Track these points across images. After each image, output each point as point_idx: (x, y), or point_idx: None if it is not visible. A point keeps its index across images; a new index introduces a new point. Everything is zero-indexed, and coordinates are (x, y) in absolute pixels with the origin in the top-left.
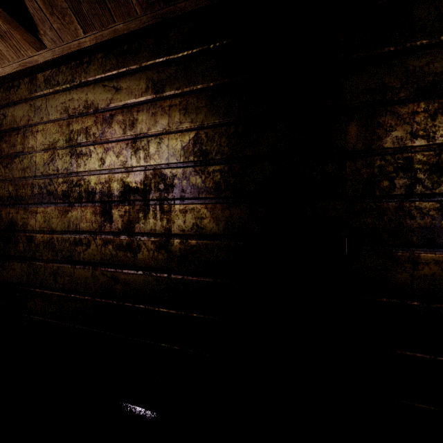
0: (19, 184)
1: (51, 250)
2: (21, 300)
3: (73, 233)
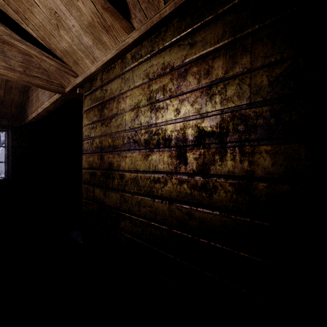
0: (114, 137)
1: (136, 186)
2: (116, 219)
3: (153, 173)
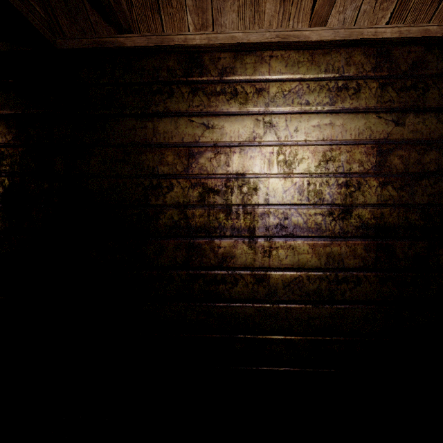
0: None
1: None
2: None
3: None
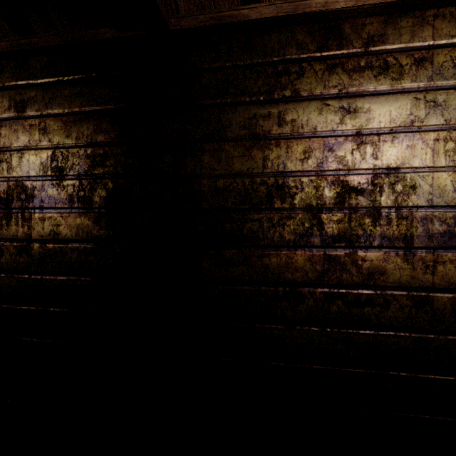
0: None
1: None
2: None
3: None
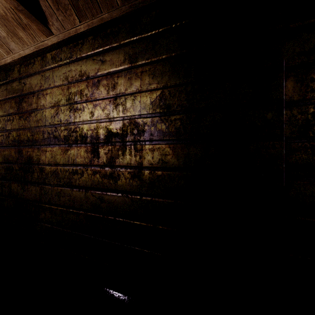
0: (34, 131)
1: (56, 178)
2: (36, 212)
3: (71, 166)
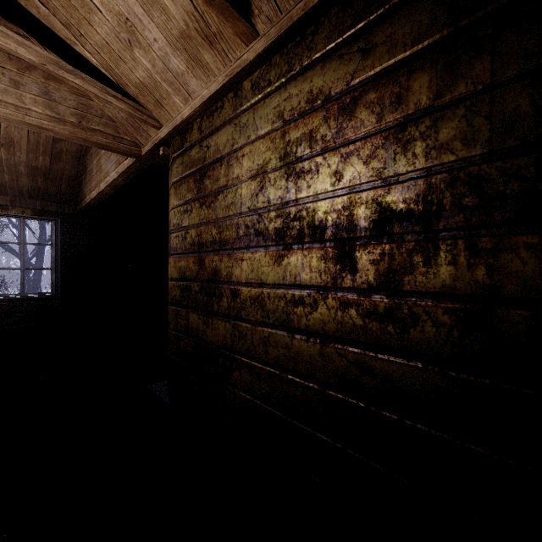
0: (222, 225)
1: (260, 310)
2: (225, 367)
3: (291, 288)
